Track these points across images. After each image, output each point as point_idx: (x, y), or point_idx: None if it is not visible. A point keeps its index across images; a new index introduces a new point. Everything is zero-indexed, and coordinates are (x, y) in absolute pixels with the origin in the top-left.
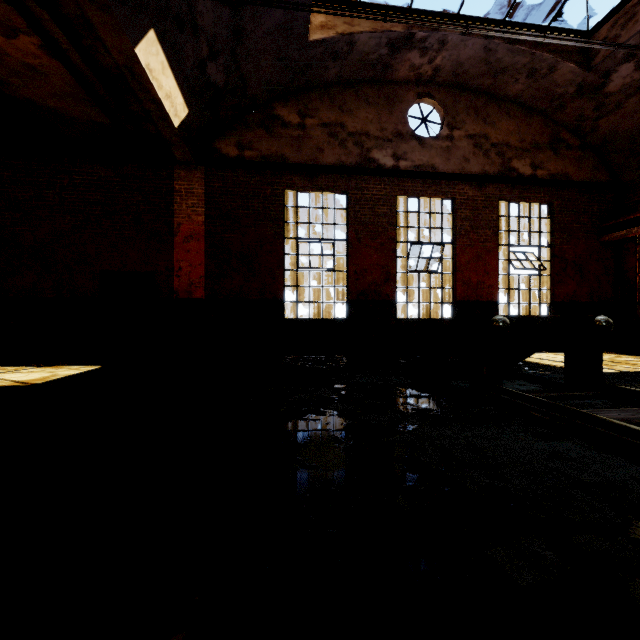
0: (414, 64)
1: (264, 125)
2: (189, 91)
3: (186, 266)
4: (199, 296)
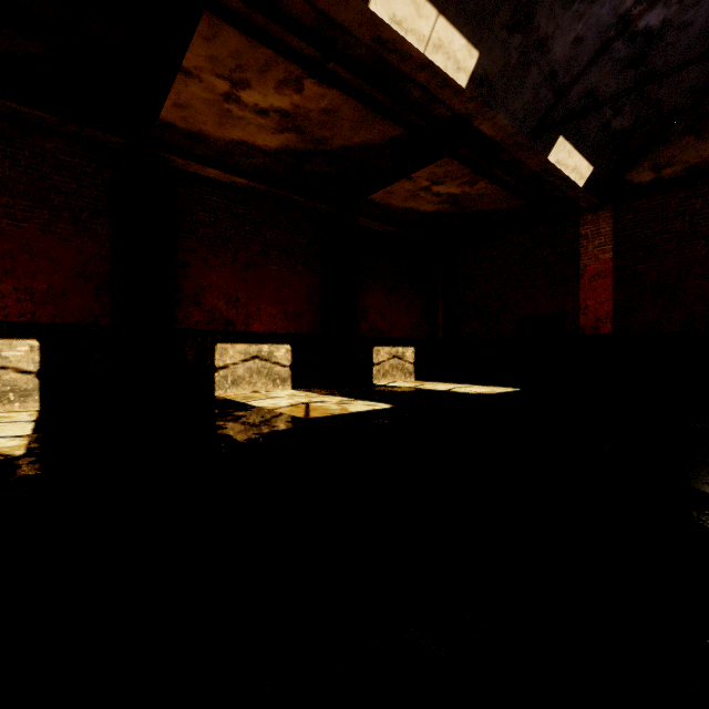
0: None
1: (691, 131)
2: (593, 153)
3: (592, 304)
4: (606, 331)
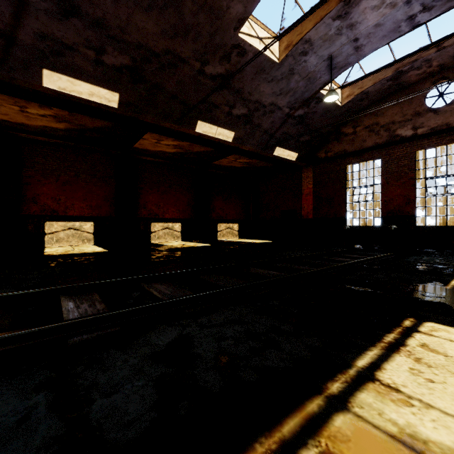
0: (418, 73)
1: (336, 139)
2: (296, 149)
3: (306, 206)
4: (310, 217)
